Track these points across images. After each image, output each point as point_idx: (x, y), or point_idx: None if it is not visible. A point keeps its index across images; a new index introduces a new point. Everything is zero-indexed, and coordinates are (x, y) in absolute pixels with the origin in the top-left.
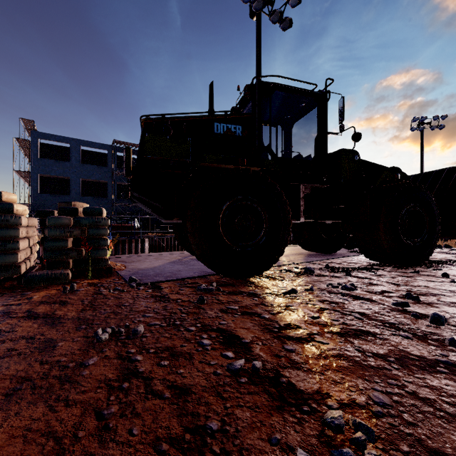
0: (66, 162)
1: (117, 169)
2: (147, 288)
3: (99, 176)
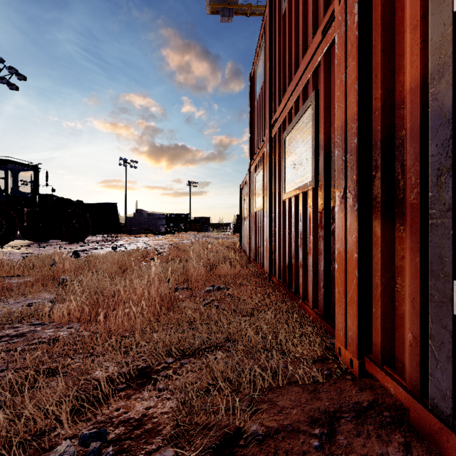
0: None
1: None
2: None
3: None
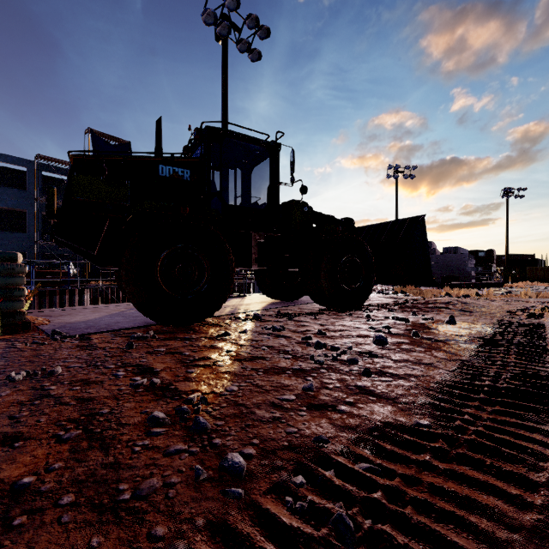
0: None
1: (43, 194)
2: (73, 340)
3: (13, 202)
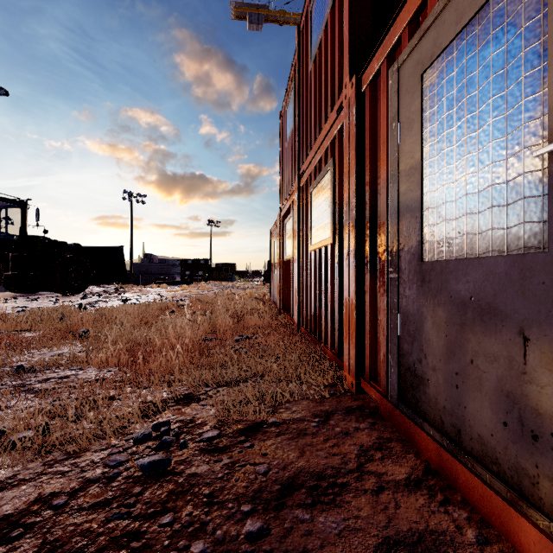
0: None
1: None
2: None
3: None
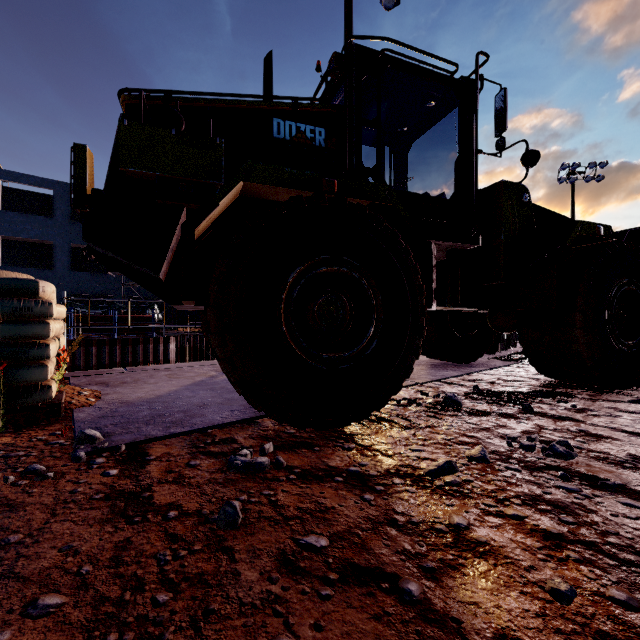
0: (47, 218)
1: None
2: (111, 461)
3: None
